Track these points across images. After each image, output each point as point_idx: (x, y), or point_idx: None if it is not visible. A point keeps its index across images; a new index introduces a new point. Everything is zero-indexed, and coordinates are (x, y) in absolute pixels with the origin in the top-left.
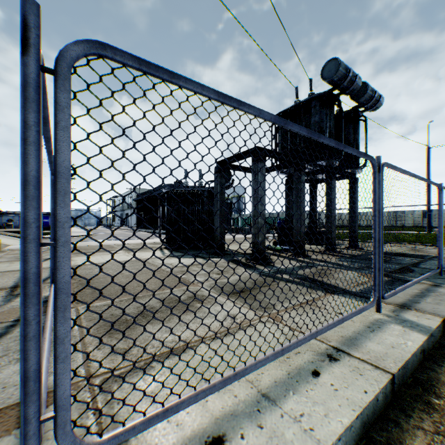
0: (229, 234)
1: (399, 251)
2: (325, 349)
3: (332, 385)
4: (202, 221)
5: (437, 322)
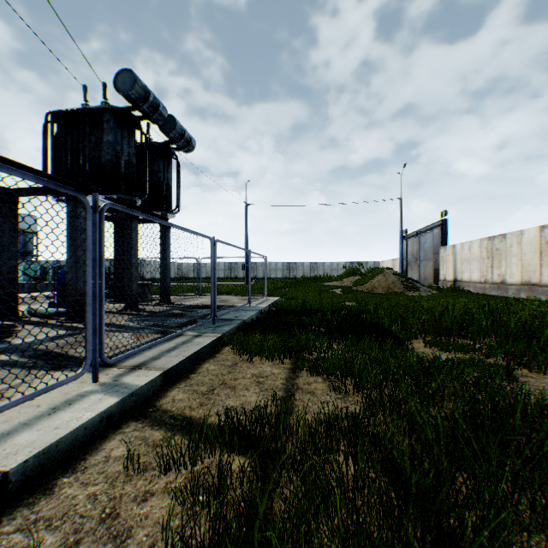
0: None
1: (208, 303)
2: None
3: None
4: None
5: (152, 378)
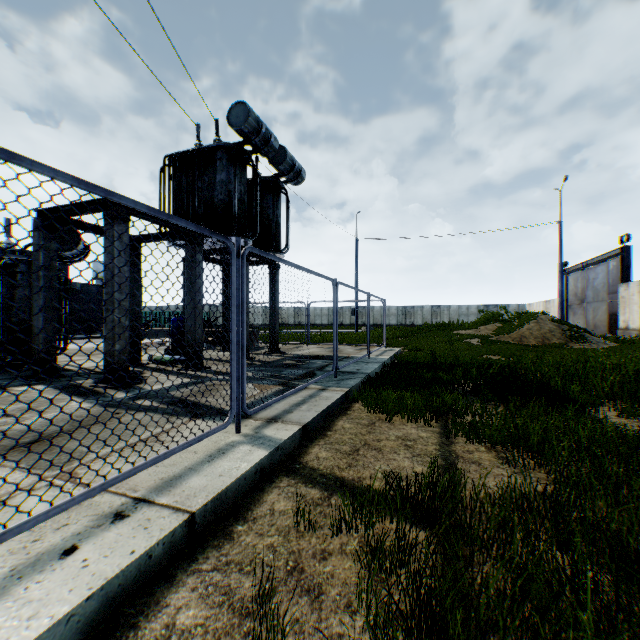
0: (101, 340)
1: (320, 353)
2: (120, 505)
3: (85, 561)
4: (14, 318)
5: (293, 432)
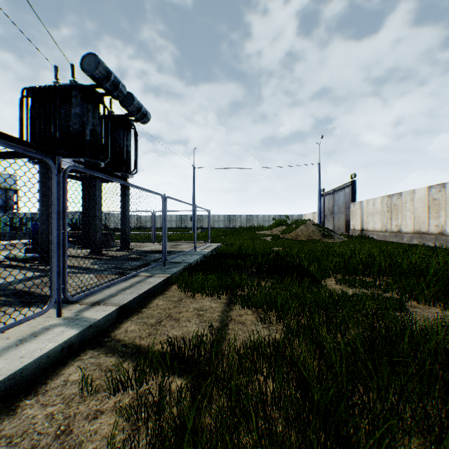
0: None
1: (161, 248)
2: None
3: None
4: None
5: (109, 312)
